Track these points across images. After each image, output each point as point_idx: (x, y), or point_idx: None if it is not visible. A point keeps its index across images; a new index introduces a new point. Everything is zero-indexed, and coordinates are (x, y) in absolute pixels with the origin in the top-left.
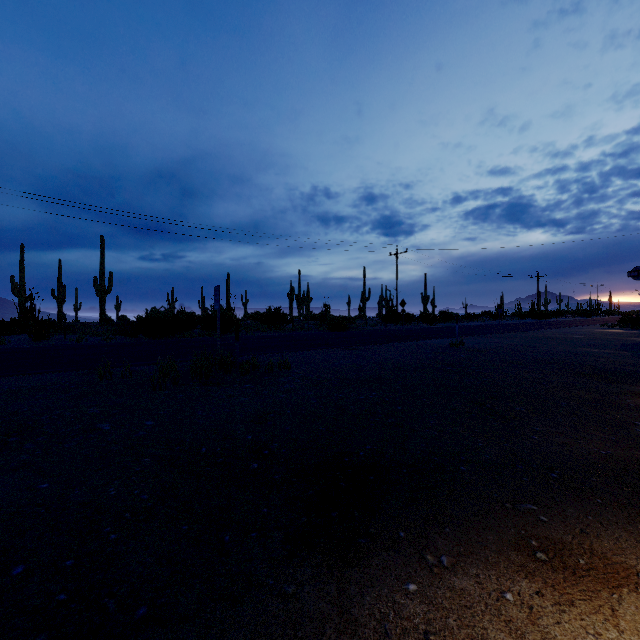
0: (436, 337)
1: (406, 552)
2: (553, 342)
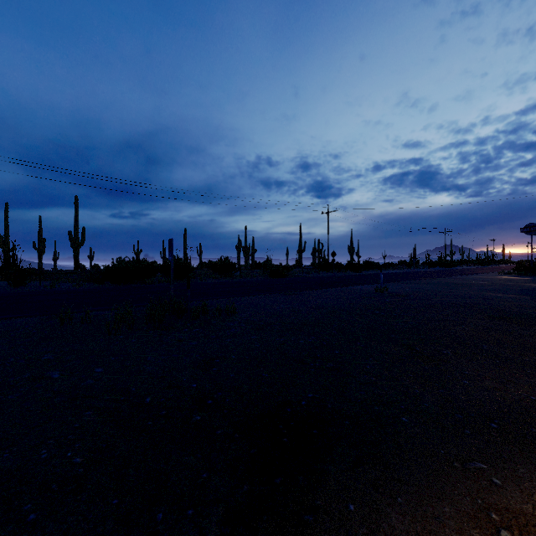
0: (363, 283)
1: (358, 534)
2: (462, 287)
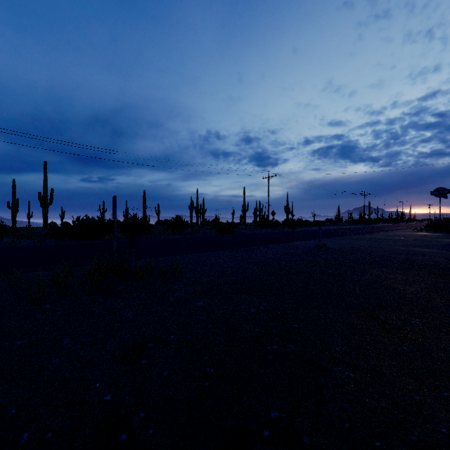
0: (301, 239)
1: None
2: (390, 243)
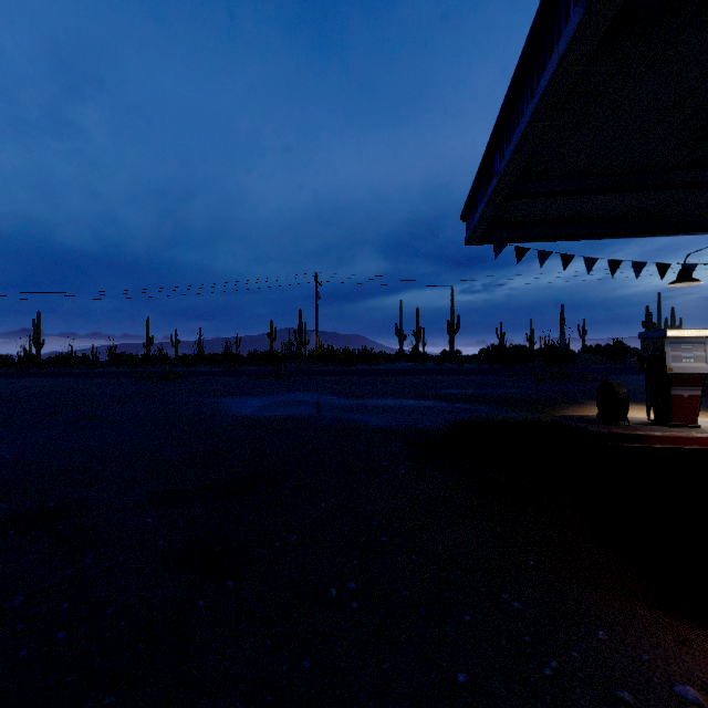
0: None
1: None
2: None
